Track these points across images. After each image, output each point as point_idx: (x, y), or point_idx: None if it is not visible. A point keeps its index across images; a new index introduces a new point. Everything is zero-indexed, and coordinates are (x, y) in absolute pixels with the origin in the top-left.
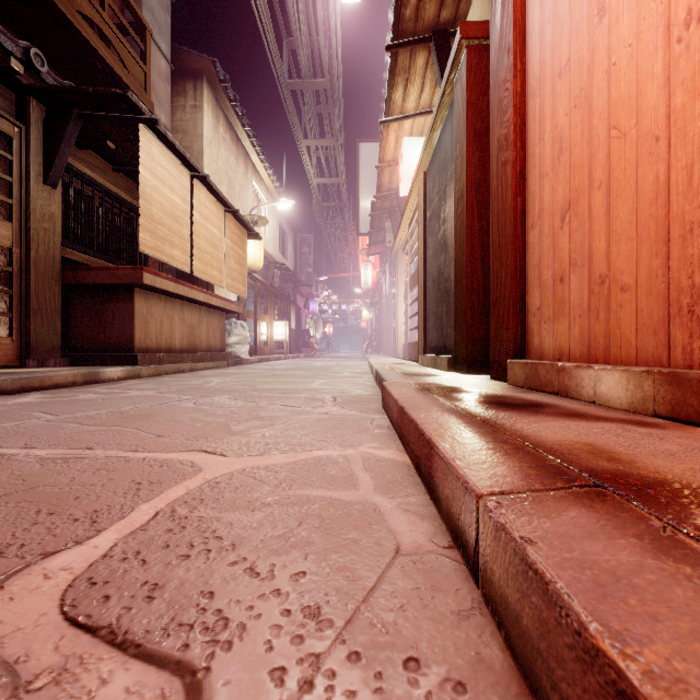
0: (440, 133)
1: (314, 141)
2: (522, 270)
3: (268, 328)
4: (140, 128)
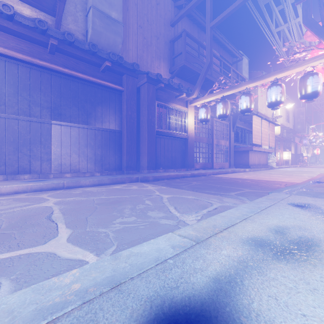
0: None
1: None
2: None
3: (280, 155)
4: (252, 116)
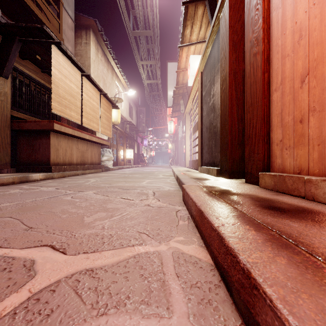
0: (210, 49)
1: (145, 62)
2: (268, 117)
3: (123, 153)
4: (52, 47)
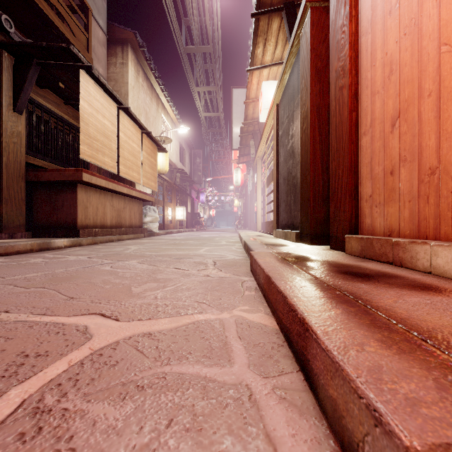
0: (289, 75)
1: (202, 88)
2: (356, 167)
3: (172, 212)
4: (80, 72)
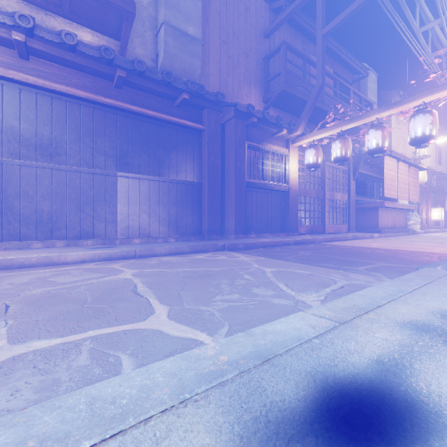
0: None
1: None
2: None
3: (426, 213)
4: (384, 157)
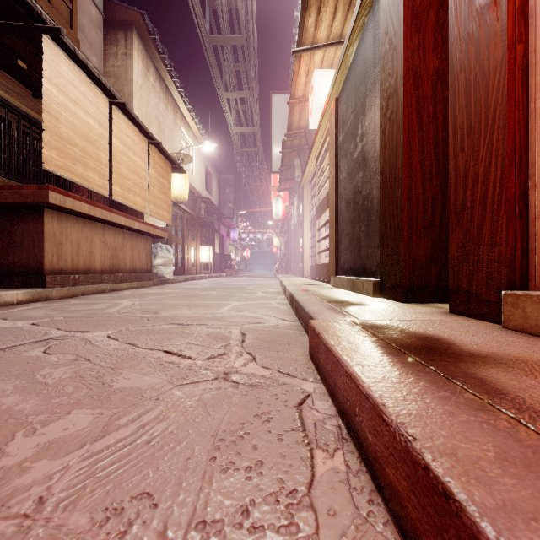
0: (356, 48)
1: (233, 93)
2: (523, 154)
3: (195, 252)
4: (44, 39)
